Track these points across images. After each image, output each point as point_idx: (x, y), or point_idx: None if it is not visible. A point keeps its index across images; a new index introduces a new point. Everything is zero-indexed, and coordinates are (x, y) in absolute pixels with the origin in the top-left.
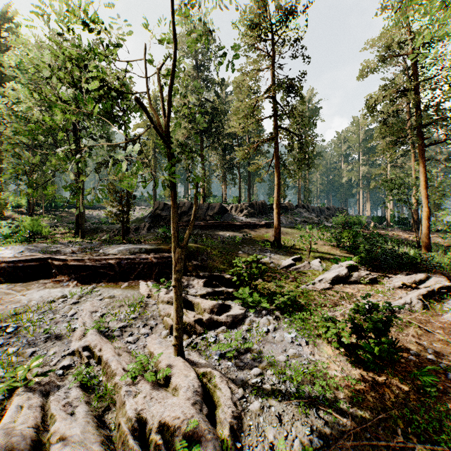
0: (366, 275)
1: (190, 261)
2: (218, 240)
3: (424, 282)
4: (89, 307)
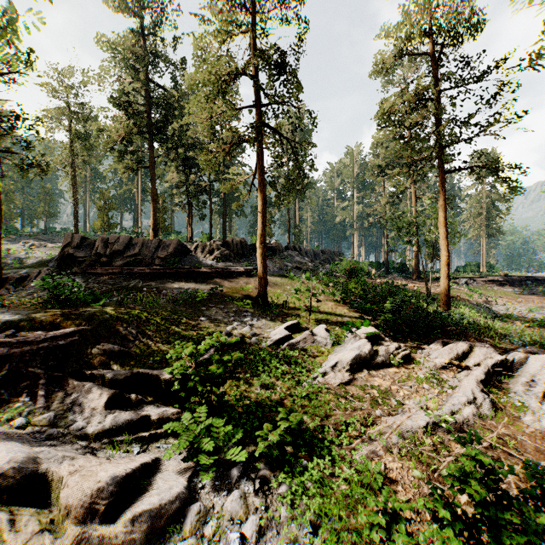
0: (396, 349)
1: (97, 344)
2: (169, 297)
3: (468, 355)
4: None
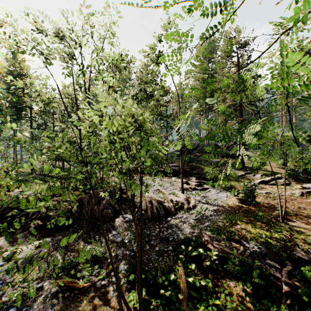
0: (283, 181)
1: (192, 171)
2: (210, 163)
3: None
4: (157, 181)
